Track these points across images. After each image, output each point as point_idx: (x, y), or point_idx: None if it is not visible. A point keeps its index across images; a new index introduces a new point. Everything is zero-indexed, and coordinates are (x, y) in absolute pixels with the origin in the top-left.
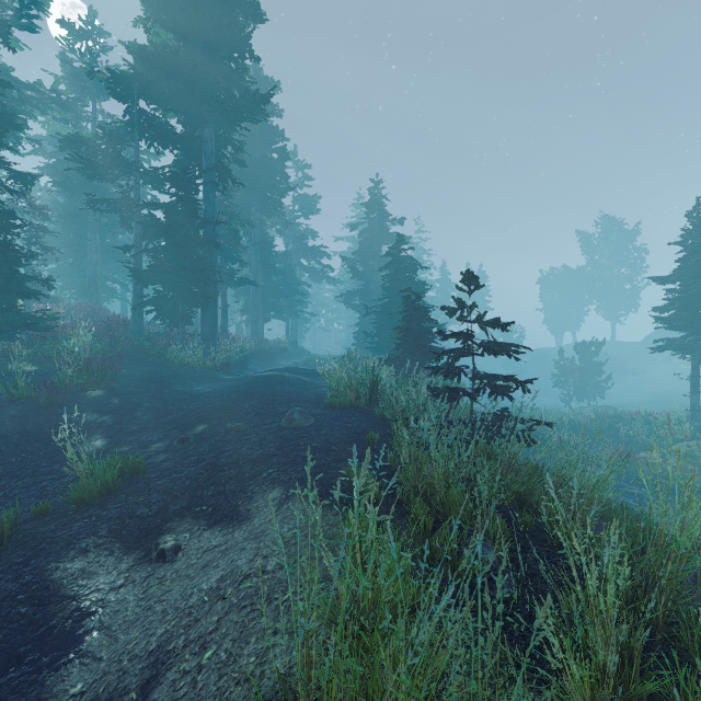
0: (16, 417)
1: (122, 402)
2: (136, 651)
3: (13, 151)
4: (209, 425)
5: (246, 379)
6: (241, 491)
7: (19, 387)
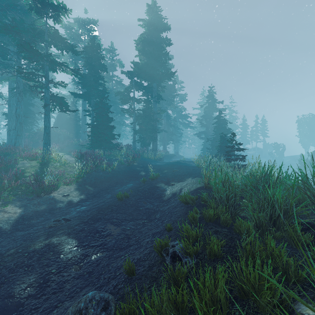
0: (124, 168)
1: (142, 166)
2: (176, 190)
3: None
4: (167, 170)
5: (169, 162)
6: (182, 178)
7: (122, 161)
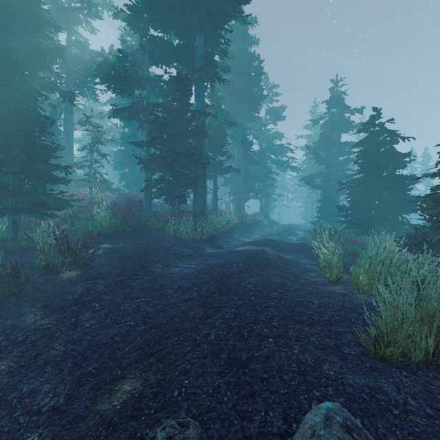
0: None
1: (83, 291)
2: None
3: (94, 100)
4: (143, 383)
5: (227, 255)
6: None
7: None
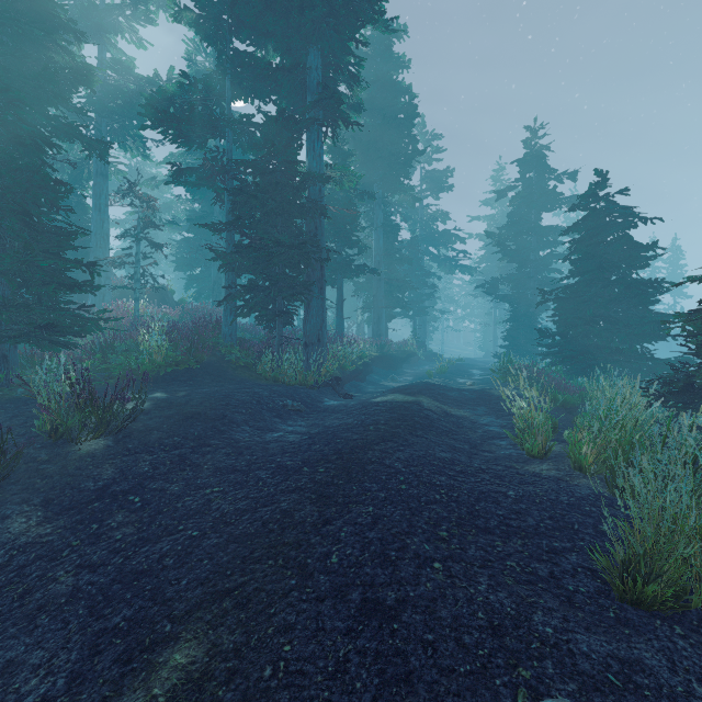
0: None
1: (115, 474)
2: None
3: (144, 157)
4: (209, 649)
5: (360, 411)
6: None
7: None
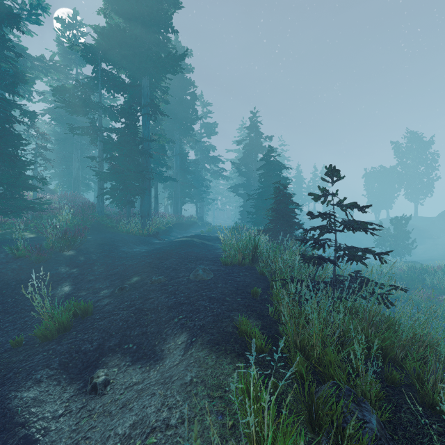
0: (16, 270)
1: (85, 259)
2: None
3: (28, 100)
4: (141, 277)
5: (169, 243)
6: (158, 332)
7: (19, 249)
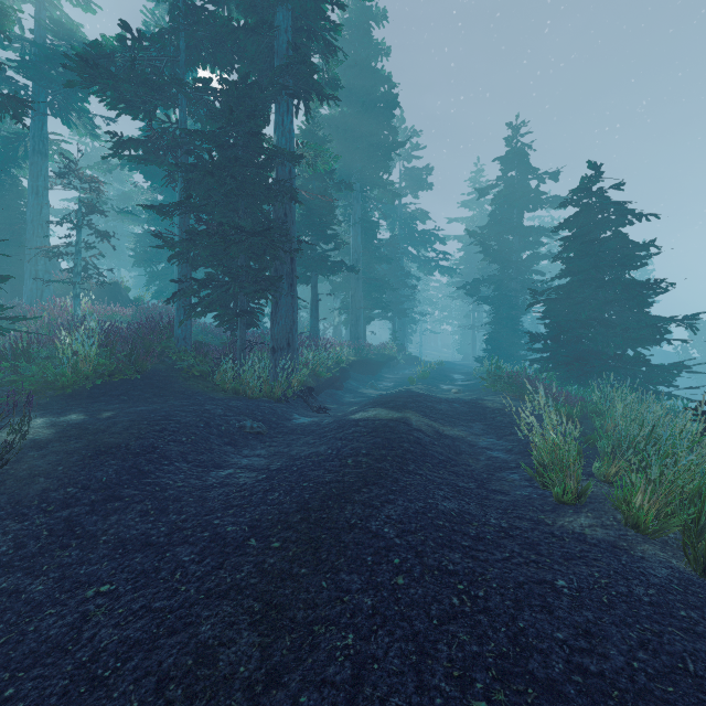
0: None
1: None
2: None
3: (93, 137)
4: None
5: (335, 433)
6: None
7: None
